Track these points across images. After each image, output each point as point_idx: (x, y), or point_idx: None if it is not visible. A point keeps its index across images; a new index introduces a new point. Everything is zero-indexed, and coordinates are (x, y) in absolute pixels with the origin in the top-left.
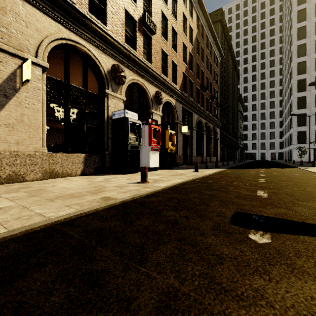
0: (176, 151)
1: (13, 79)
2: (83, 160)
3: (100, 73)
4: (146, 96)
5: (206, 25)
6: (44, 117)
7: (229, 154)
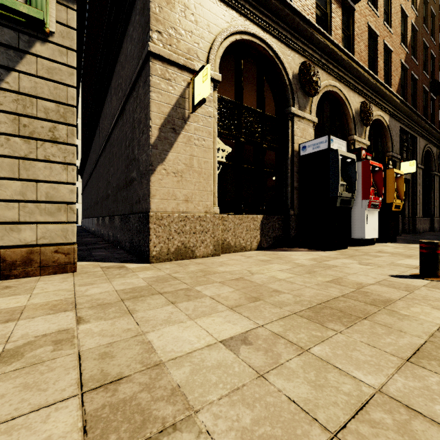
0: None
1: (182, 104)
2: (259, 225)
3: (281, 83)
4: (344, 113)
5: None
6: (214, 158)
7: None
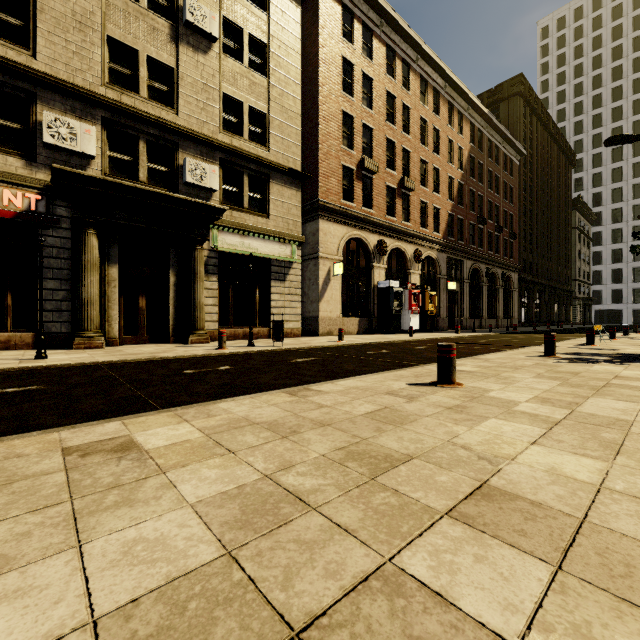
0: (438, 313)
1: (329, 273)
2: (358, 322)
3: (368, 250)
4: (404, 257)
5: (486, 127)
6: (340, 293)
7: (544, 314)
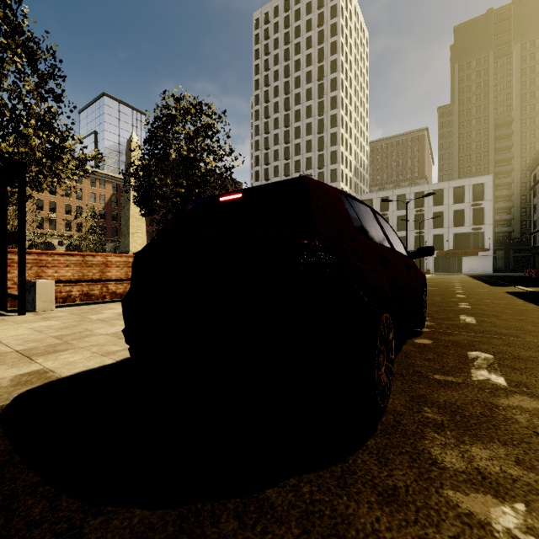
0: None
1: None
2: None
3: None
4: (53, 244)
5: None
6: None
7: None
